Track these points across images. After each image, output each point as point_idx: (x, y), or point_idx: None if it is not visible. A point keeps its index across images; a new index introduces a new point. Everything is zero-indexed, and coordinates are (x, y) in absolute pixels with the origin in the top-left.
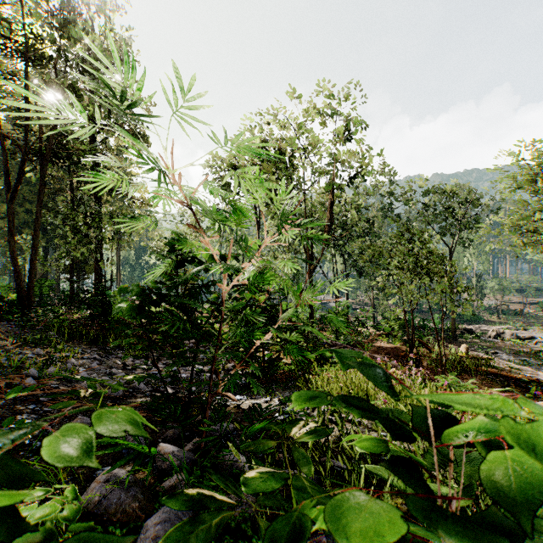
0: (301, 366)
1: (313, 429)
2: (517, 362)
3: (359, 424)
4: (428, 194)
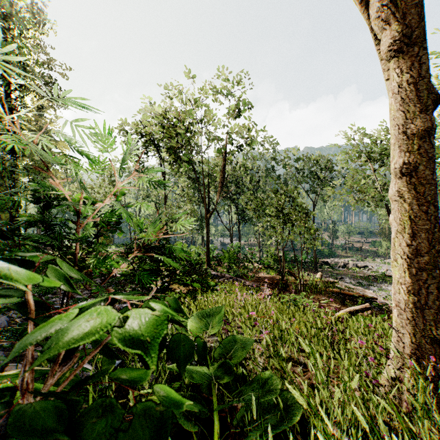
0: (189, 293)
1: None
2: (355, 284)
3: (215, 334)
4: (297, 161)
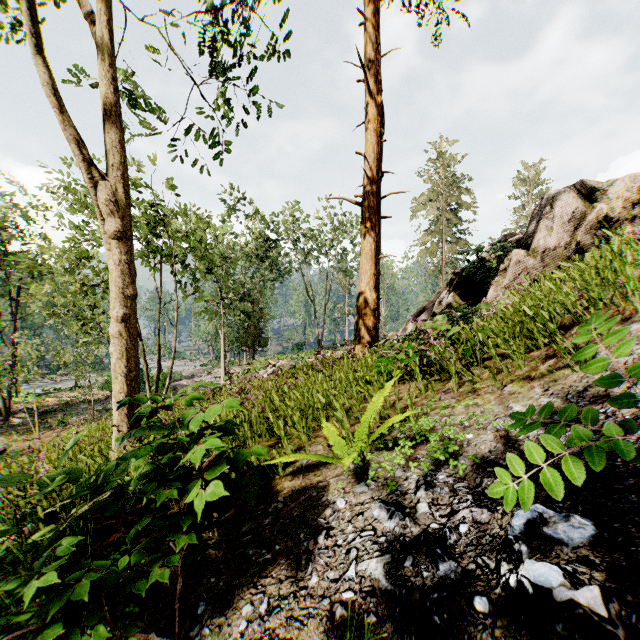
0: None
1: None
2: None
3: None
4: None
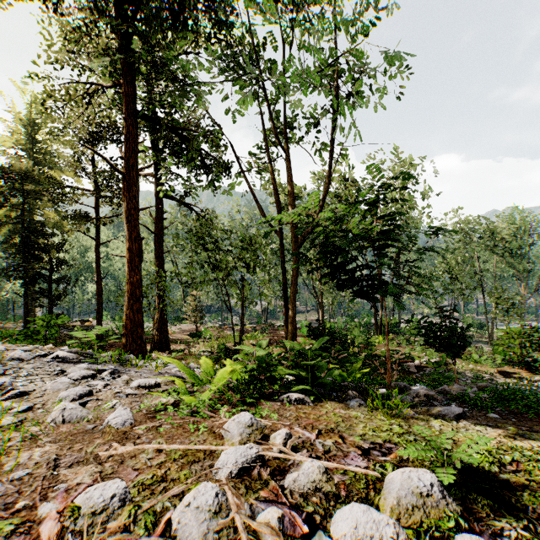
0: None
1: None
2: None
3: None
4: None
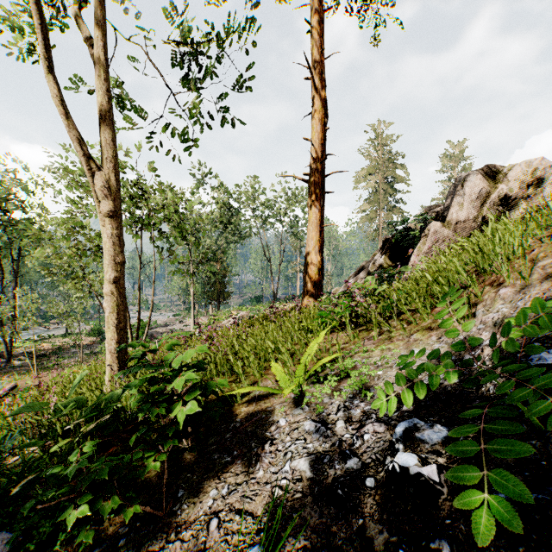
0: None
1: (4, 439)
2: None
3: None
4: None
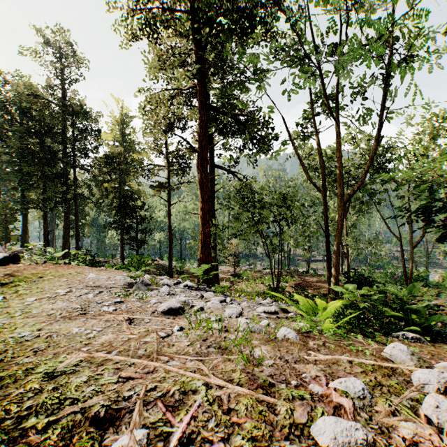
0: None
1: None
2: None
3: None
4: None
